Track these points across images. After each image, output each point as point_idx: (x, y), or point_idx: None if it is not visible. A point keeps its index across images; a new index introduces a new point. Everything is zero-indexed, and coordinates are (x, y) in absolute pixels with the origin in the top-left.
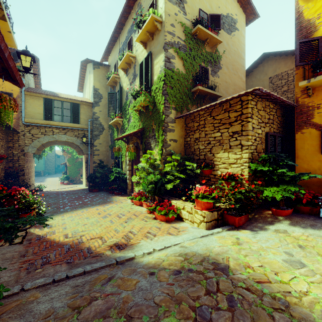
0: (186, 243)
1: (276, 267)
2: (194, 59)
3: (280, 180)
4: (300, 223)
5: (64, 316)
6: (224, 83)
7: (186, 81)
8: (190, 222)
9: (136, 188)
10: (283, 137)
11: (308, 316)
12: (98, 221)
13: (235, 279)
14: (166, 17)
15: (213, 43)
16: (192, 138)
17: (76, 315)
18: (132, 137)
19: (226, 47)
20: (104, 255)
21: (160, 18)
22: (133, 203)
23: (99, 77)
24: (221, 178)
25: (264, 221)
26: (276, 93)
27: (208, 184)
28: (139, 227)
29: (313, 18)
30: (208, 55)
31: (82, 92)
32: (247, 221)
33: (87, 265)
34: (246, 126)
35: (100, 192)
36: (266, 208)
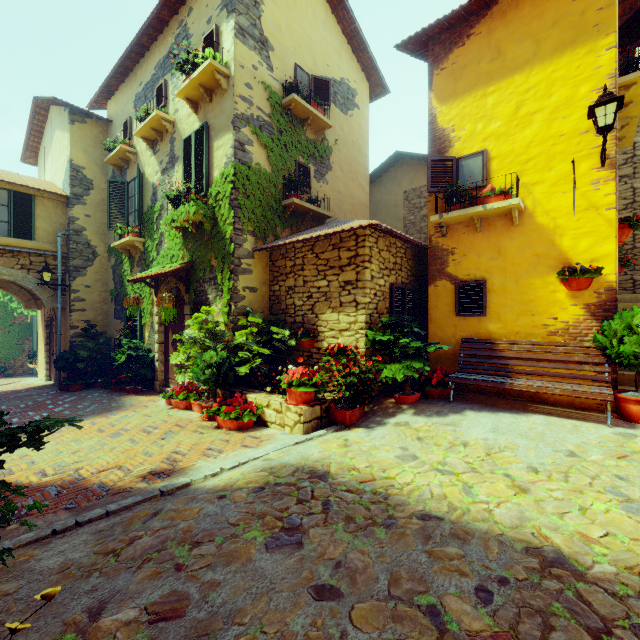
0: (272, 455)
1: (386, 464)
2: (287, 149)
3: (405, 354)
4: (426, 410)
5: (93, 563)
6: (337, 193)
7: (273, 186)
8: (279, 427)
9: (179, 377)
10: (414, 290)
11: (404, 502)
12: (104, 443)
13: (335, 484)
14: (237, 70)
15: (318, 126)
16: (284, 287)
17: (114, 558)
18: (167, 277)
19: (339, 134)
20: (136, 489)
21: (226, 69)
22: (170, 405)
23: (84, 142)
24: (328, 353)
25: (385, 413)
26: (413, 217)
27: (309, 364)
28: (190, 444)
29: (447, 129)
30: (310, 145)
31: (35, 165)
32: (363, 416)
33: (110, 504)
34: (362, 274)
35: (90, 390)
36: (390, 395)
